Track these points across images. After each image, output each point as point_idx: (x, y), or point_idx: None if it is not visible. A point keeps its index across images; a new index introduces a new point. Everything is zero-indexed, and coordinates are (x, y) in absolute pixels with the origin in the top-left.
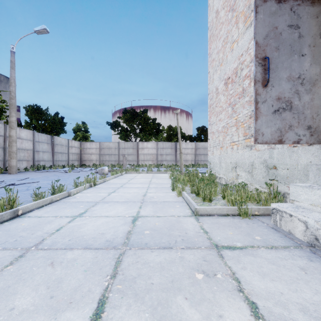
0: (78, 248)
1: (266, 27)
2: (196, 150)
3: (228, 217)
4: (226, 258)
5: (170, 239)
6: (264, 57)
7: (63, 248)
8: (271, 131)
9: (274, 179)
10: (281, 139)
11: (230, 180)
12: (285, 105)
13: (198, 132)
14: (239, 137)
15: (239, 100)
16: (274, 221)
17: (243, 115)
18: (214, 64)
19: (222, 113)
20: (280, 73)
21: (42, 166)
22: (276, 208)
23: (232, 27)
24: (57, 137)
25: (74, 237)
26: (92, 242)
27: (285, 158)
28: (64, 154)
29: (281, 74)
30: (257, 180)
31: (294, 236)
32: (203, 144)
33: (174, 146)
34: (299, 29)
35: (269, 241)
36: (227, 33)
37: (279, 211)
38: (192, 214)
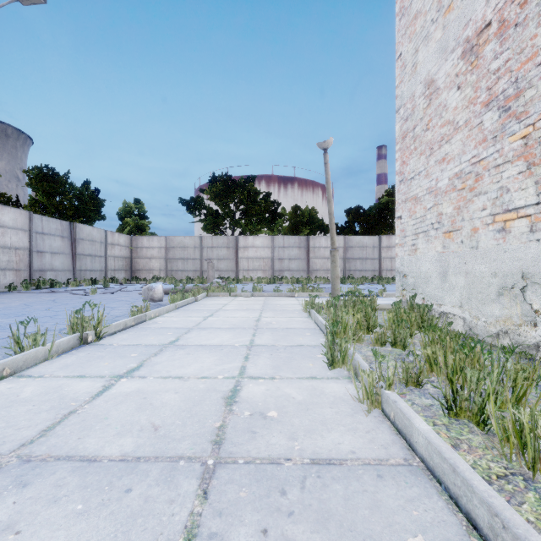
0: None
1: None
2: (346, 251)
3: None
4: None
5: None
6: None
7: None
8: None
9: None
10: None
11: (495, 326)
12: None
13: (348, 217)
14: None
15: None
16: None
17: None
18: (419, 26)
19: (455, 138)
20: None
21: (49, 280)
22: None
23: None
24: (82, 226)
25: None
26: None
27: None
28: (98, 257)
29: None
30: None
31: None
32: (360, 240)
33: (304, 243)
34: None
35: None
36: None
37: None
38: None
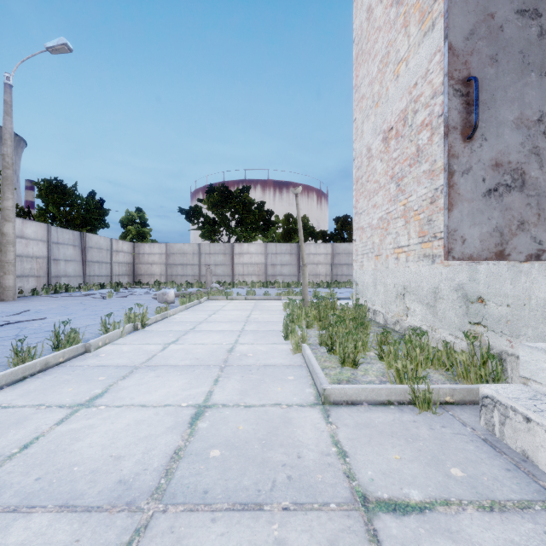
0: (47, 507)
1: (470, 15)
2: (333, 257)
3: (390, 409)
4: (386, 544)
5: (261, 476)
6: (466, 77)
7: (13, 507)
8: (481, 234)
9: (480, 323)
10: (502, 251)
11: (394, 318)
12: (510, 178)
13: (337, 225)
14: (410, 239)
15: (411, 169)
16: (486, 423)
17: (417, 198)
18: (364, 105)
19: (379, 194)
20: (500, 111)
21: (64, 285)
22: (492, 397)
23: (397, 34)
24: (91, 235)
25: (52, 471)
26: (85, 485)
27: (503, 283)
28: (105, 264)
29: (502, 113)
30: (445, 321)
31: (537, 467)
32: (346, 247)
33: (295, 249)
34: (539, 18)
35: (483, 484)
36: (388, 46)
37: (498, 404)
38: (317, 401)
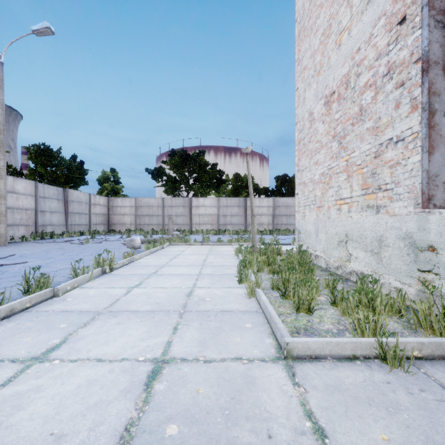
0: None
1: None
2: (274, 209)
3: (357, 366)
4: None
5: None
6: None
7: None
8: None
9: (431, 271)
10: None
11: (336, 263)
12: None
13: (277, 183)
14: (353, 191)
15: (354, 127)
16: None
17: (360, 153)
18: (306, 75)
19: (321, 152)
20: None
21: (49, 233)
22: None
23: (339, 7)
24: (73, 191)
25: None
26: None
27: None
28: (84, 215)
29: None
30: (391, 268)
31: None
32: (285, 201)
33: (243, 203)
34: None
35: None
36: (330, 19)
37: None
38: (278, 354)
